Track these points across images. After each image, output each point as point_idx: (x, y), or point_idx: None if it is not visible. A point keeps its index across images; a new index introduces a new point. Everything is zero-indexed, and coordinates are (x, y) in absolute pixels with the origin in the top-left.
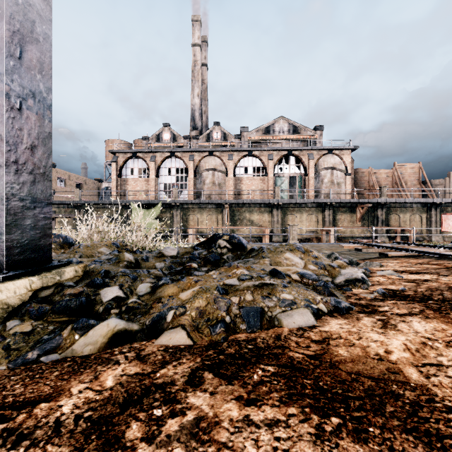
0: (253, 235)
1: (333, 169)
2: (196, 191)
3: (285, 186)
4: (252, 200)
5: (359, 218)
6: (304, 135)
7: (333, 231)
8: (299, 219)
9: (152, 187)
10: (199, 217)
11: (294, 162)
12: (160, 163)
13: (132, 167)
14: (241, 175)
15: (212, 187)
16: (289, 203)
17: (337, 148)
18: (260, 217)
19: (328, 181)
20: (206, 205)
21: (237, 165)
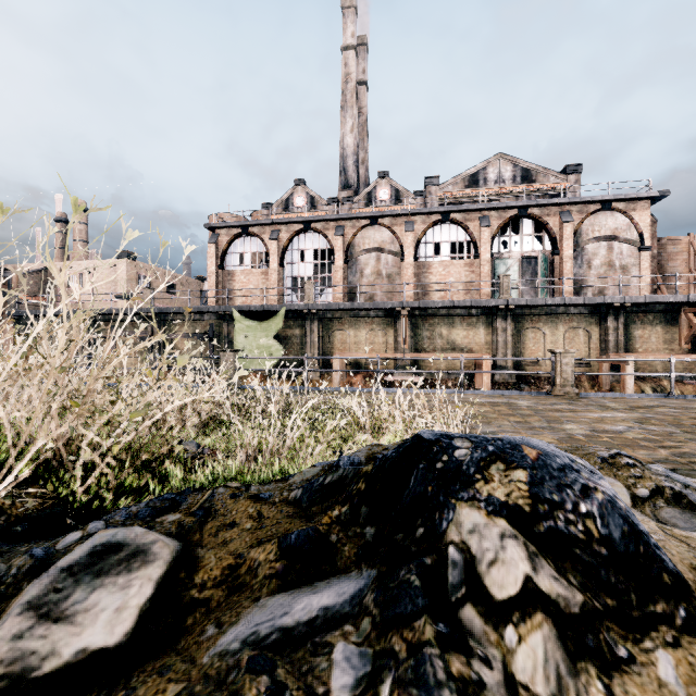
0: (454, 369)
1: (613, 240)
2: (348, 289)
3: (513, 276)
4: (454, 302)
5: (687, 335)
6: (543, 185)
7: (633, 362)
8: (549, 339)
9: (273, 284)
10: (352, 335)
11: (532, 229)
12: (287, 242)
13: (241, 250)
14: (428, 258)
15: (377, 281)
16: (530, 307)
17: (622, 198)
18: (468, 335)
19: (602, 264)
20: (365, 312)
21: (421, 240)
